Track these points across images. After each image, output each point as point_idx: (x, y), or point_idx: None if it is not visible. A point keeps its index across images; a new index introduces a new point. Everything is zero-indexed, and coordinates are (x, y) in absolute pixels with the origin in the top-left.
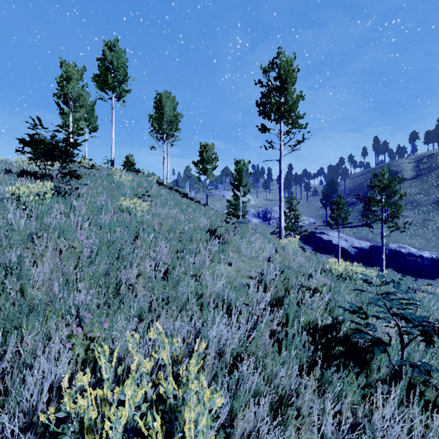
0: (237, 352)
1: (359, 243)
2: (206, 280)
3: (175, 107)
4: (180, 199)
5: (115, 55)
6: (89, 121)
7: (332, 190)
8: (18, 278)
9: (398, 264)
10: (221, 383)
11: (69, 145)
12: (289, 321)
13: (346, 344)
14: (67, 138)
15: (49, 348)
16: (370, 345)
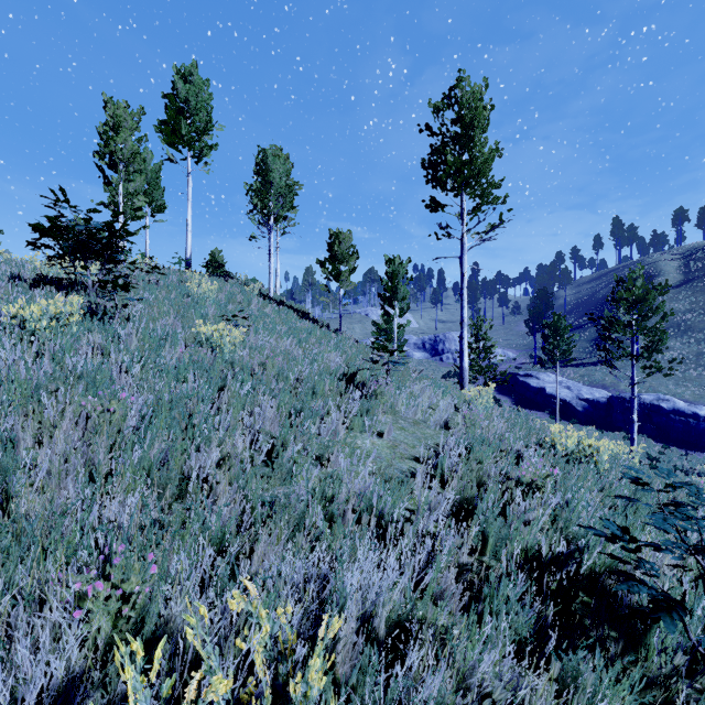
0: (398, 614)
1: (589, 392)
2: (340, 466)
3: (288, 171)
4: (296, 321)
5: (192, 88)
6: (152, 196)
7: (544, 305)
8: (3, 472)
9: (655, 427)
10: (370, 693)
11: (114, 235)
12: (487, 544)
13: (597, 595)
14: (110, 222)
15: (40, 620)
16: (652, 609)
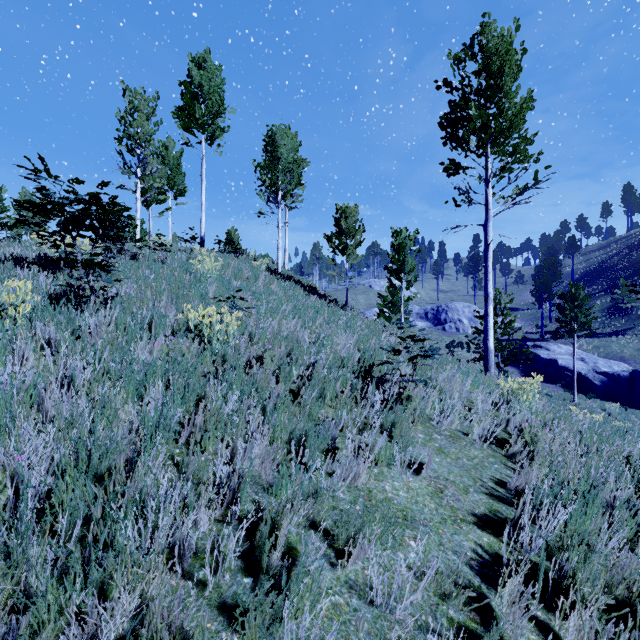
0: None
1: (607, 364)
2: (366, 554)
3: (296, 148)
4: (302, 298)
5: (206, 74)
6: (174, 181)
7: (551, 274)
8: None
9: None
10: None
11: (102, 208)
12: None
13: None
14: (95, 194)
15: None
16: None
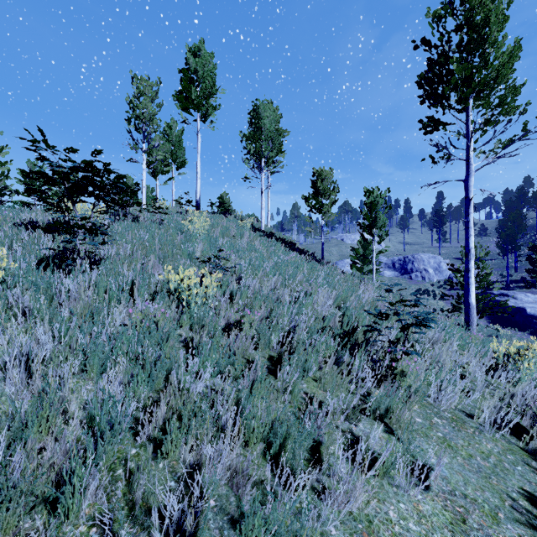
0: None
1: None
2: None
3: (277, 120)
4: (283, 254)
5: (200, 61)
6: (176, 155)
7: (516, 227)
8: None
9: None
10: None
11: (97, 175)
12: None
13: None
14: (89, 161)
15: None
16: None
